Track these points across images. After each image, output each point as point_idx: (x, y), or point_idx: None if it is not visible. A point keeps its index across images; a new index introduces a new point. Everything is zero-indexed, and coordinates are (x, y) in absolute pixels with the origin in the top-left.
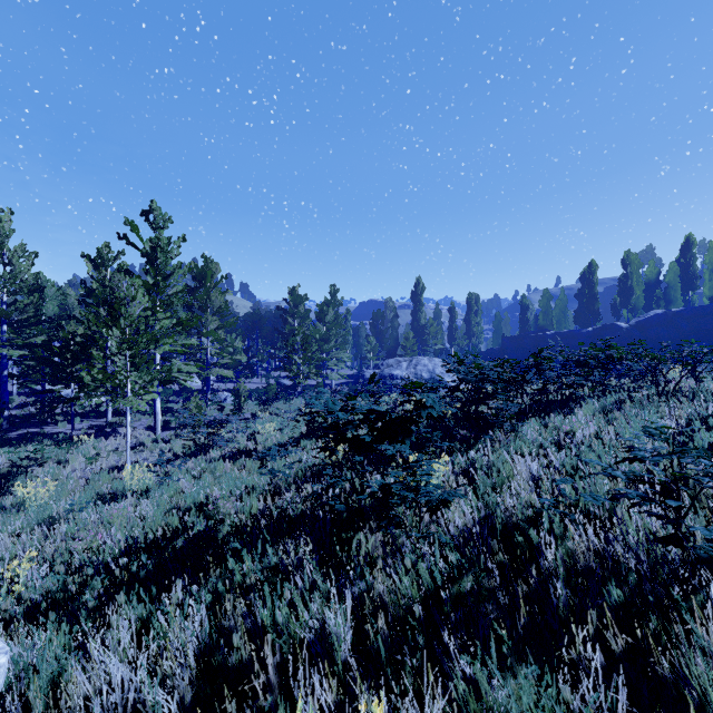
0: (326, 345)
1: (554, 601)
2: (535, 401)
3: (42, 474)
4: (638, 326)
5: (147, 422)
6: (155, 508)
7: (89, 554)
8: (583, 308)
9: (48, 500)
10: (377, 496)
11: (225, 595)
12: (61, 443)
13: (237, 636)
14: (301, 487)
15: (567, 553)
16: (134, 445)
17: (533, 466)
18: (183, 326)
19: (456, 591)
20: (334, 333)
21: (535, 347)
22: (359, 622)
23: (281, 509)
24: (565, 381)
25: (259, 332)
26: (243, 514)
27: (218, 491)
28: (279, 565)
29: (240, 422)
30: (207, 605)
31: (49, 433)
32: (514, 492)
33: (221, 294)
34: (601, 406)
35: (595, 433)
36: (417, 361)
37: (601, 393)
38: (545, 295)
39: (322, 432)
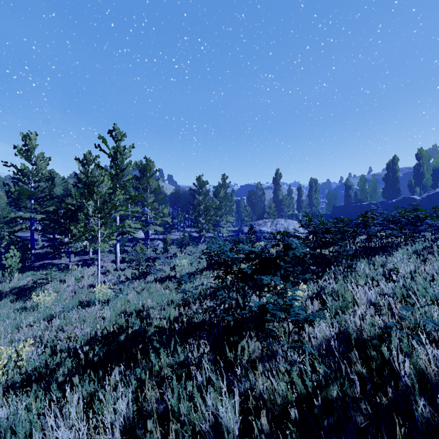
0: (219, 212)
1: (416, 417)
2: (362, 247)
3: (50, 287)
4: (428, 199)
5: (112, 258)
6: (111, 312)
7: (68, 341)
8: (388, 187)
9: (51, 304)
10: (255, 312)
11: (147, 382)
12: (62, 270)
13: (151, 422)
14: (203, 302)
15: (415, 368)
16: (104, 271)
17: (370, 293)
18: (132, 200)
19: (323, 397)
20: (224, 204)
21: (355, 212)
22: (244, 413)
23: (188, 318)
24: (379, 234)
25: (178, 204)
26: (165, 318)
27: (151, 302)
28: (185, 361)
29: (166, 259)
30: (134, 389)
31: (56, 264)
32: (360, 314)
33: (155, 181)
34: (413, 251)
35: (414, 270)
36: (277, 222)
37: (410, 242)
38: (362, 179)
39: (217, 266)
